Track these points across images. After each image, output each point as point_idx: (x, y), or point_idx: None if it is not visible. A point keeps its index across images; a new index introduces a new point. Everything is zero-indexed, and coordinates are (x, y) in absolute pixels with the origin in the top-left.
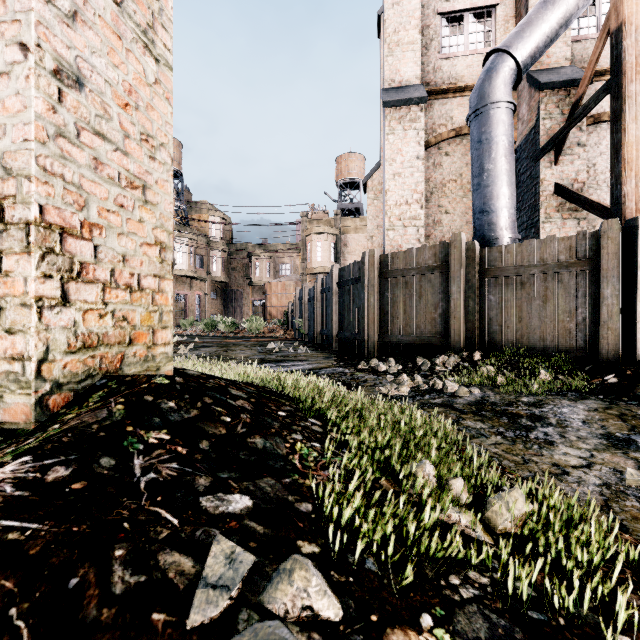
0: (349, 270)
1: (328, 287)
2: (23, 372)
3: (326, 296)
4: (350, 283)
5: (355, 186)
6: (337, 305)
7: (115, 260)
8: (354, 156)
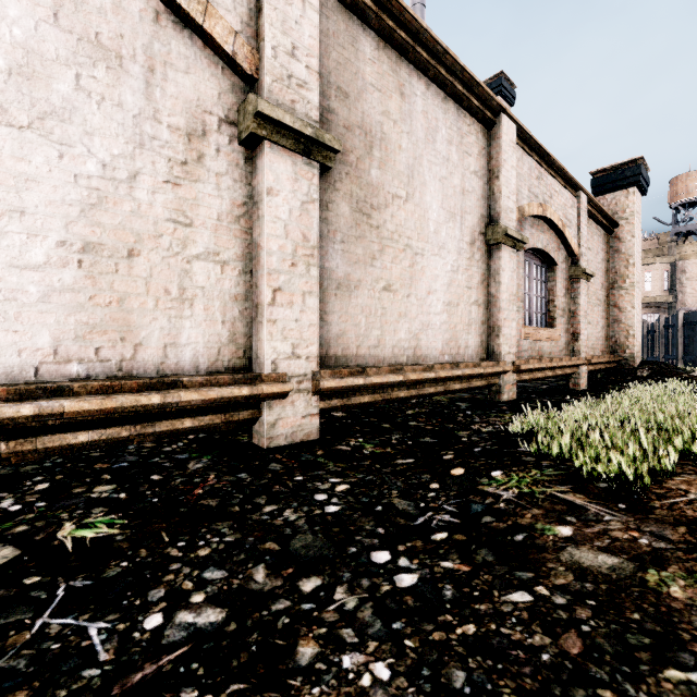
0: (693, 315)
1: (672, 325)
2: (633, 355)
3: (669, 331)
4: (694, 324)
5: (696, 203)
6: (682, 338)
7: (638, 337)
8: (695, 174)
